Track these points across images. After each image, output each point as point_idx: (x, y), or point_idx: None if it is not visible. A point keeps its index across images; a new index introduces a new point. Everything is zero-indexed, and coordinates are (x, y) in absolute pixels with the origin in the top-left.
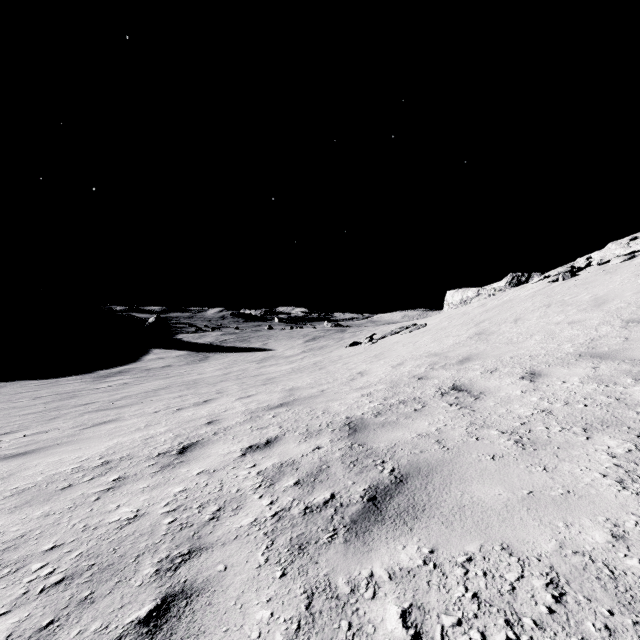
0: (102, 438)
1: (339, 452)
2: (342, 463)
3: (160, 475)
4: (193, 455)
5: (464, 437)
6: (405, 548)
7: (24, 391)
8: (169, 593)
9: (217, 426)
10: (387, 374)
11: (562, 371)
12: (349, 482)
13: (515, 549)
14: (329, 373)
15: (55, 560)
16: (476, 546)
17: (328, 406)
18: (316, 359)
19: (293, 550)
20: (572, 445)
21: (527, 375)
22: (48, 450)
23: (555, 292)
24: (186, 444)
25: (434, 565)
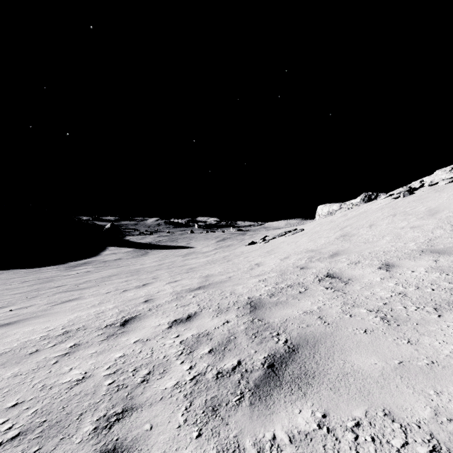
0: (66, 312)
1: (243, 325)
2: (246, 335)
3: (106, 343)
4: (132, 327)
5: (340, 314)
6: (301, 412)
7: (16, 277)
8: (103, 451)
9: (151, 304)
10: (277, 265)
11: (410, 263)
12: (252, 351)
13: (396, 415)
14: (234, 264)
15: (15, 416)
16: (362, 411)
17: (234, 289)
18: (225, 254)
19: (207, 411)
20: (428, 322)
21: (383, 266)
22: (25, 321)
23: (398, 205)
24: (127, 318)
25: (327, 429)
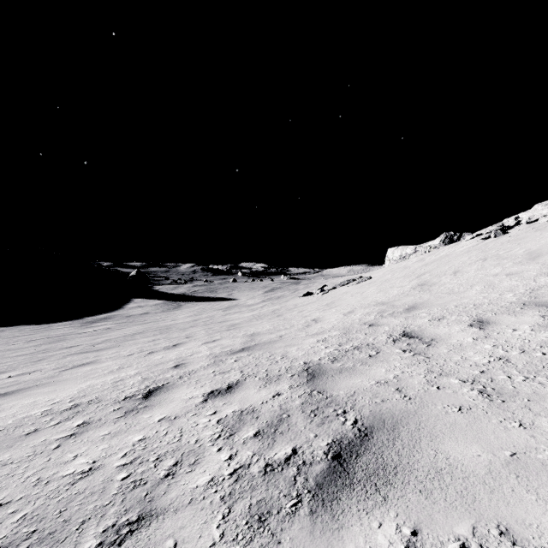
0: (77, 380)
1: (299, 399)
2: (302, 412)
3: (123, 421)
4: (157, 400)
5: (424, 385)
6: (382, 526)
7: (21, 335)
8: None
9: (183, 370)
10: (339, 321)
11: (510, 319)
12: (311, 435)
13: (517, 535)
14: (286, 320)
15: None
16: (467, 527)
17: (286, 351)
18: (274, 307)
19: (252, 522)
20: (543, 397)
21: (475, 323)
22: (26, 391)
23: (489, 247)
24: (152, 388)
25: None
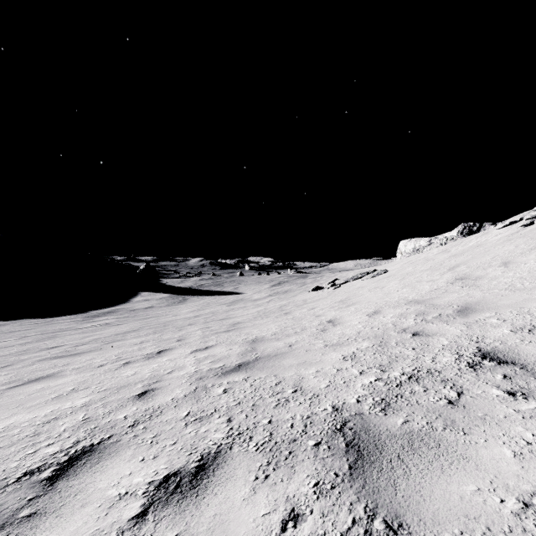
0: (5, 411)
1: None
2: None
3: None
4: (64, 492)
5: None
6: None
7: (19, 329)
8: None
9: (146, 404)
10: (365, 325)
11: None
12: None
13: None
14: (295, 319)
15: None
16: None
17: (300, 376)
18: (281, 303)
19: None
20: None
21: None
22: None
23: None
24: (80, 448)
25: None
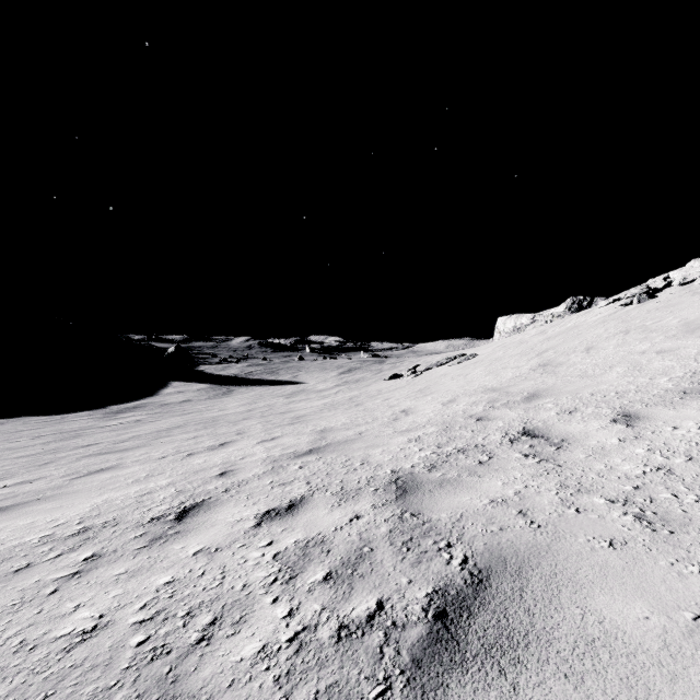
0: (91, 492)
1: (385, 525)
2: (391, 544)
3: (145, 554)
4: (194, 522)
5: (558, 507)
6: None
7: (26, 429)
8: None
9: (230, 479)
10: (437, 413)
11: (667, 413)
12: (403, 579)
13: None
14: (367, 411)
15: None
16: None
17: (368, 454)
18: (352, 394)
19: None
20: None
21: (620, 417)
22: (23, 508)
23: (632, 316)
24: (188, 505)
25: None
